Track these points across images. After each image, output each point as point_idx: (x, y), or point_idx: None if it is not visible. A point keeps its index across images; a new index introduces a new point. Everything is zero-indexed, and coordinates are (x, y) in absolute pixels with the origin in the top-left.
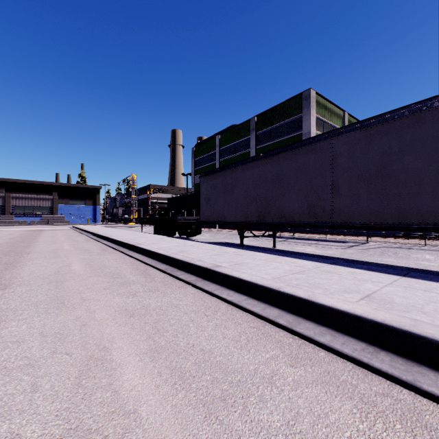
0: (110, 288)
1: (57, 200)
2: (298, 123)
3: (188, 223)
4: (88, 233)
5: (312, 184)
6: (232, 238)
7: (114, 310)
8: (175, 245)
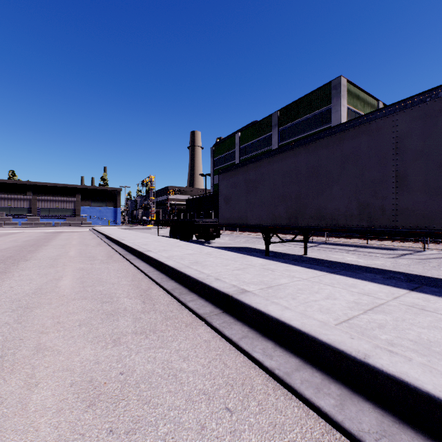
0: (88, 323)
1: (80, 202)
2: (326, 115)
3: (205, 225)
4: (103, 236)
5: (364, 177)
6: (254, 242)
7: (70, 382)
8: (189, 253)
